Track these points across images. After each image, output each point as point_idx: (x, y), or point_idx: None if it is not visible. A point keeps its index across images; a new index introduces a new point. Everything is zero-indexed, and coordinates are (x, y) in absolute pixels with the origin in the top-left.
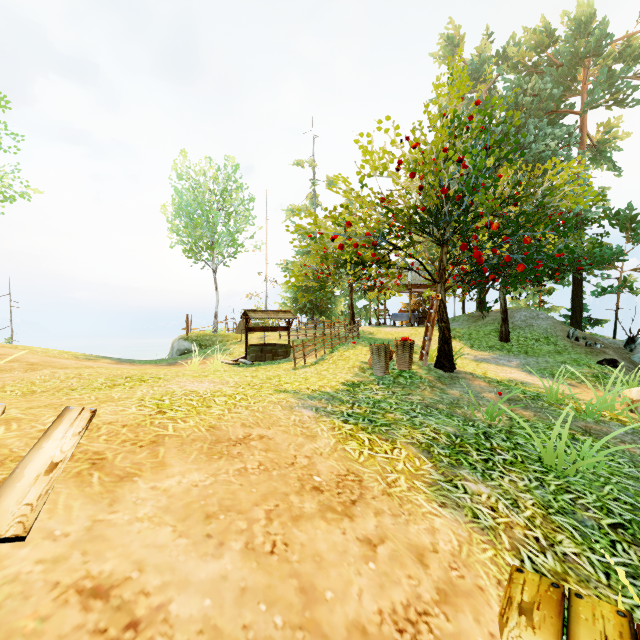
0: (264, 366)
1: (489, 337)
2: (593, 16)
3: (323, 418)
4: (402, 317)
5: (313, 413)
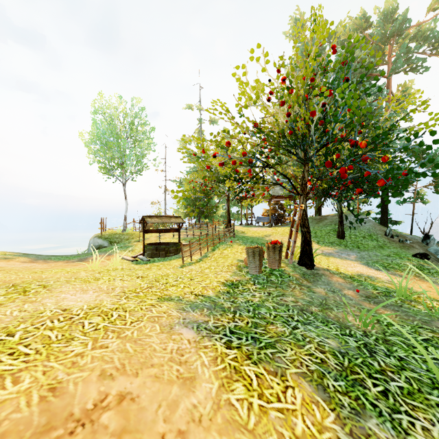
0: (157, 263)
1: (329, 235)
2: (396, 8)
3: (204, 342)
4: (264, 219)
5: (194, 334)
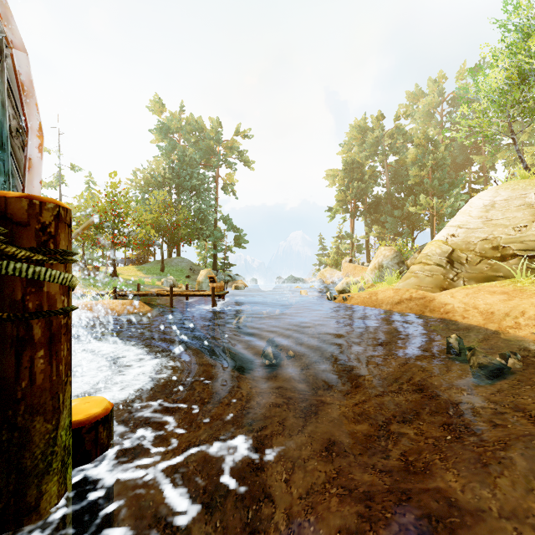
0: None
1: (157, 270)
2: (218, 127)
3: None
4: (123, 261)
5: None
